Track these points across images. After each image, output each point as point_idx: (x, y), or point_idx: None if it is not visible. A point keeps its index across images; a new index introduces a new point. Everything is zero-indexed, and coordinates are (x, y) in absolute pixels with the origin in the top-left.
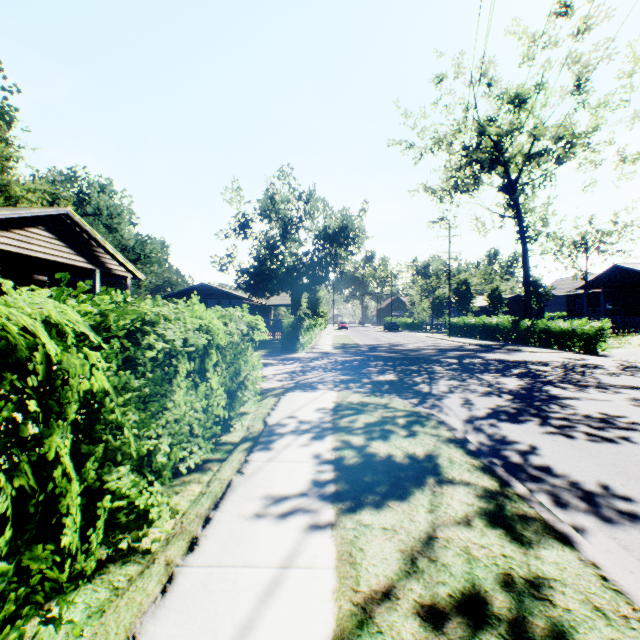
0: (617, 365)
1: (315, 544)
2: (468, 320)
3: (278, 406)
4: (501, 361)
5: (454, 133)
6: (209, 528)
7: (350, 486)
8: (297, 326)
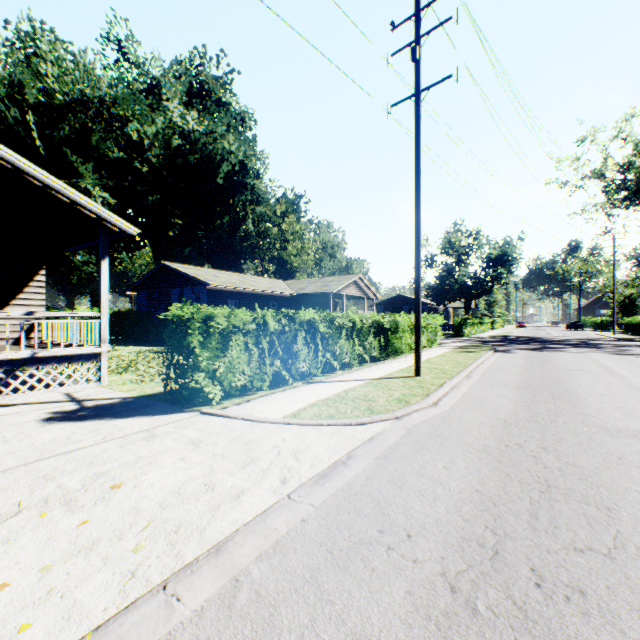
0: None
1: (449, 349)
2: (637, 319)
3: (446, 344)
4: (590, 343)
5: (595, 177)
6: (433, 348)
7: (458, 348)
8: (462, 323)
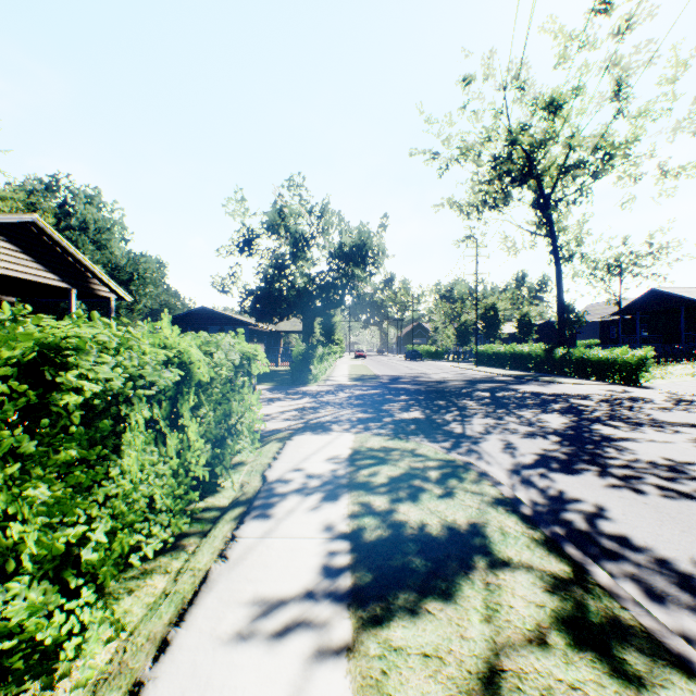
0: (666, 398)
1: (322, 690)
2: (497, 348)
3: (282, 454)
4: (538, 394)
5: (483, 142)
6: (163, 662)
7: (373, 577)
8: (309, 355)
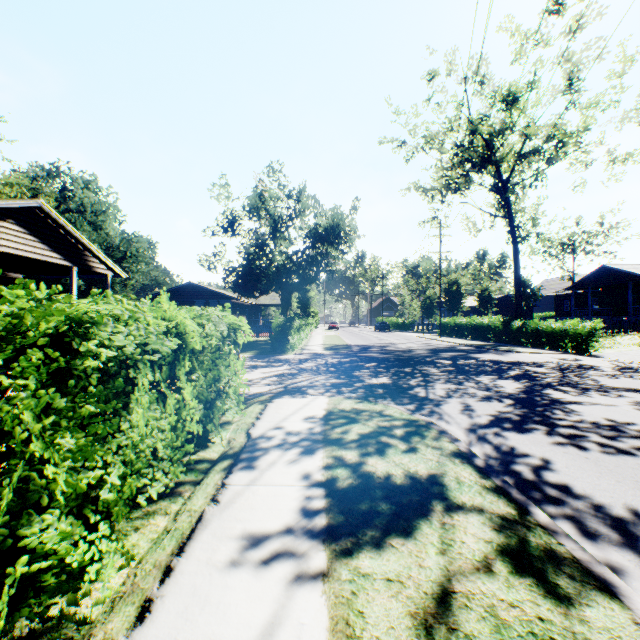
0: (612, 366)
1: (302, 606)
2: (459, 320)
3: (264, 415)
4: (495, 362)
5: (446, 131)
6: (168, 584)
7: (345, 518)
8: (287, 326)
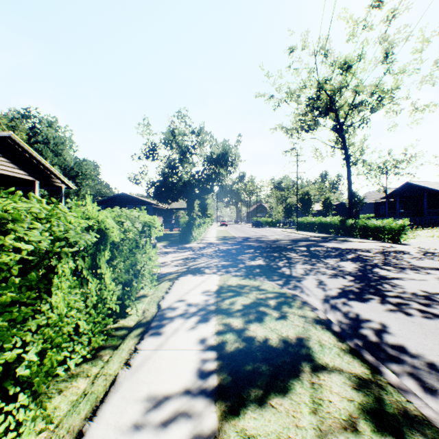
0: (417, 251)
1: None
2: (310, 219)
3: (171, 289)
4: (337, 249)
5: (301, 88)
6: None
7: (232, 379)
8: (190, 224)
